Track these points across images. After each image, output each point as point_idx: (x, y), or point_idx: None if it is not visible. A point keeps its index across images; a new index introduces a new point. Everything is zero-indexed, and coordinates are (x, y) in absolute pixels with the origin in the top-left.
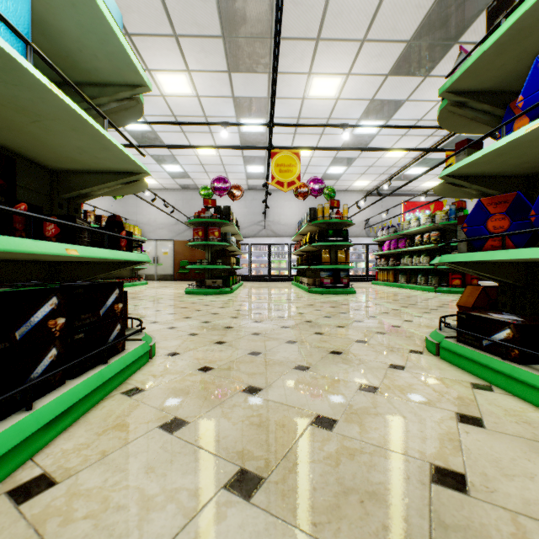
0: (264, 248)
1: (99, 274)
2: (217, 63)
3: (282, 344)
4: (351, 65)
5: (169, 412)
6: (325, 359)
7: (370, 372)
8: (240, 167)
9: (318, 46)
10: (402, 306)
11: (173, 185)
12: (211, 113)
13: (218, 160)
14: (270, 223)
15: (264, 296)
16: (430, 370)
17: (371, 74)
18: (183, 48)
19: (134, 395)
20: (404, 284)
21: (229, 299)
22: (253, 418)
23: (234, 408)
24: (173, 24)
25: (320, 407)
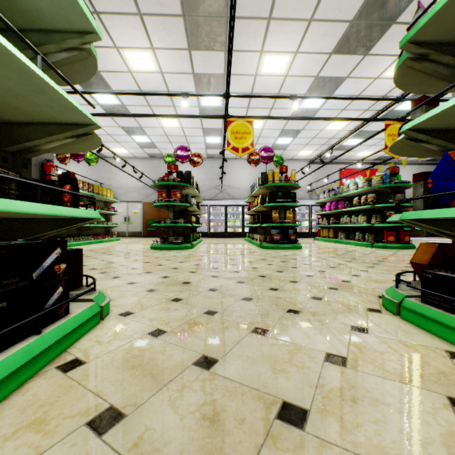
0: (221, 209)
1: (45, 232)
2: (179, 41)
3: (238, 301)
4: (299, 43)
5: (105, 397)
6: (283, 319)
7: (333, 336)
8: (200, 138)
9: (270, 25)
10: (347, 260)
11: (142, 154)
12: (174, 88)
13: (181, 132)
14: (226, 187)
15: (220, 251)
16: (396, 333)
17: (317, 52)
18: (147, 26)
19: (70, 370)
20: (344, 240)
21: (189, 254)
22: (205, 408)
23: (183, 390)
24: (138, 2)
25: (285, 388)
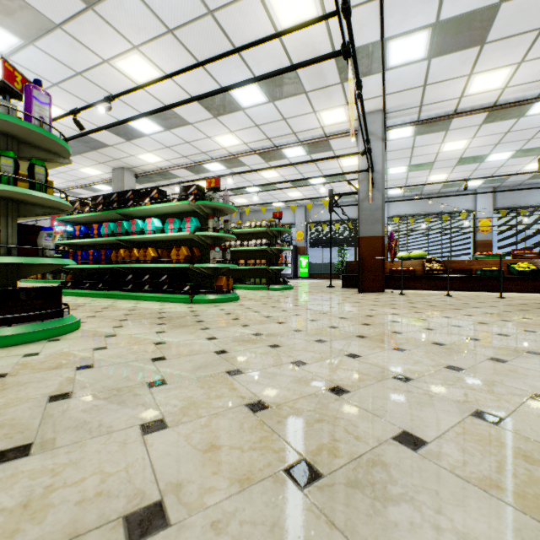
0: None
1: None
2: None
3: None
4: None
5: None
6: None
7: None
8: None
9: None
10: None
11: None
12: None
13: None
14: None
15: None
16: None
17: None
18: None
19: None
20: (52, 280)
21: None
22: None
23: None
24: None
25: None
